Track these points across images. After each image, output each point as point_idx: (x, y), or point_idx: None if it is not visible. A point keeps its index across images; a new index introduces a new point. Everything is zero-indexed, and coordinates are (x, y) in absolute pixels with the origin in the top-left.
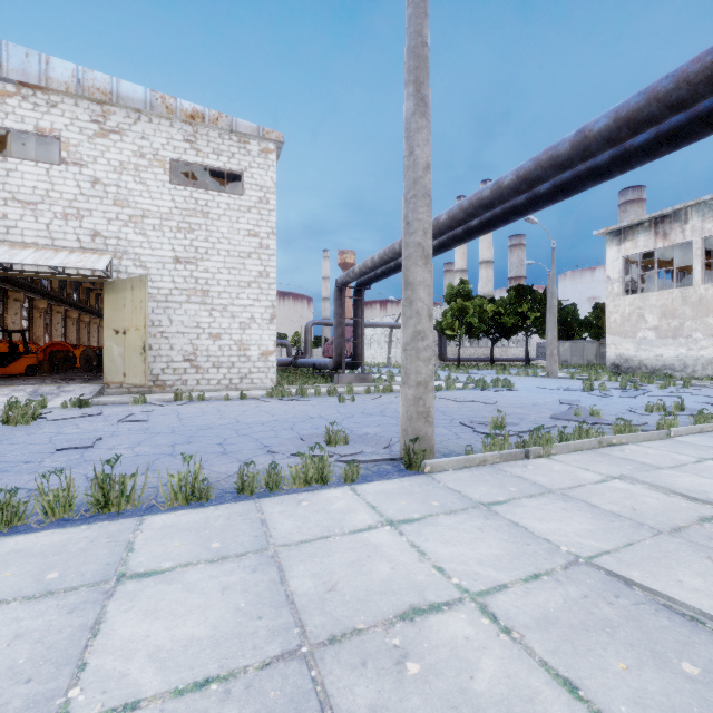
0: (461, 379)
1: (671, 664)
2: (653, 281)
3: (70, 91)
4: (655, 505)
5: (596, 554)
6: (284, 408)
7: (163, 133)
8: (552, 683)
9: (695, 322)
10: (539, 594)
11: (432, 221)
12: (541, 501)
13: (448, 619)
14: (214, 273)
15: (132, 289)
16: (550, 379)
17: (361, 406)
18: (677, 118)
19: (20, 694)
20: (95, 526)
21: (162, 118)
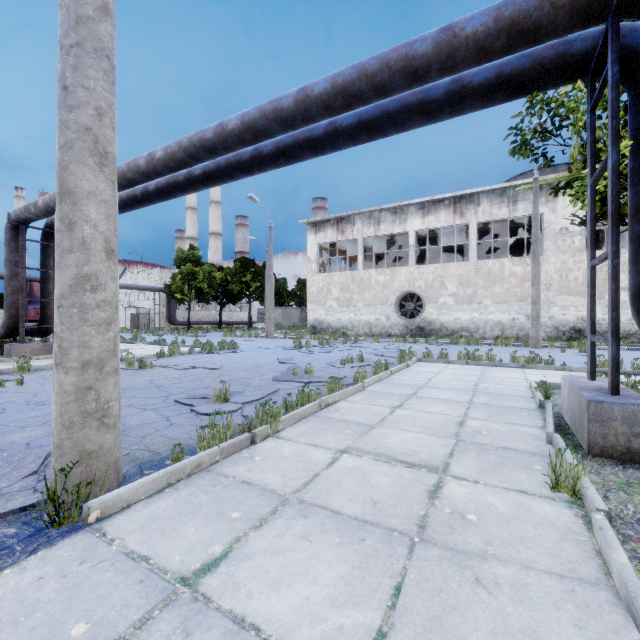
0: (189, 342)
1: None
2: (335, 265)
3: None
4: (388, 486)
5: None
6: None
7: None
8: None
9: (359, 296)
10: None
11: (146, 155)
12: (276, 531)
13: None
14: None
15: None
16: (269, 339)
17: (33, 389)
18: (374, 110)
19: None
20: None
21: None
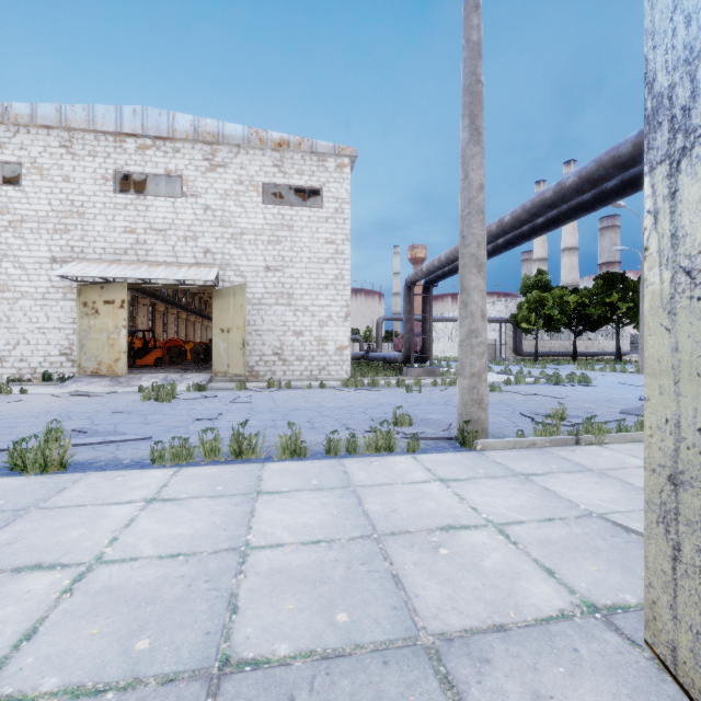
0: (535, 374)
1: (634, 572)
2: None
3: (189, 138)
4: None
5: (610, 512)
6: (358, 396)
7: (257, 161)
8: (537, 569)
9: None
10: (548, 529)
11: (496, 221)
12: (577, 476)
13: (473, 534)
14: (297, 278)
15: (234, 295)
16: (641, 375)
17: (427, 396)
18: None
19: (223, 534)
20: (235, 466)
21: (256, 149)
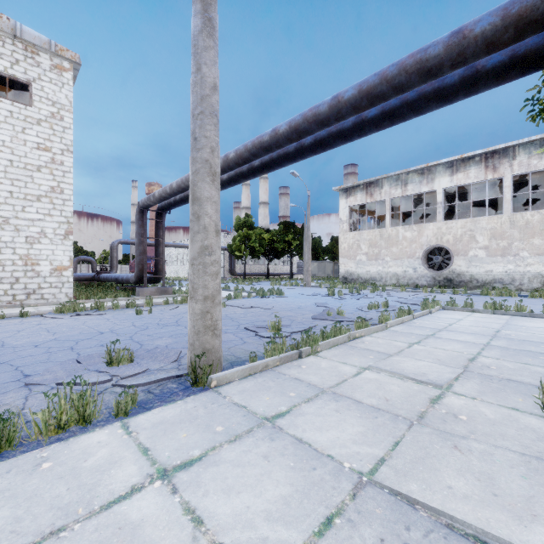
0: (246, 289)
1: None
2: (364, 224)
3: None
4: (399, 392)
5: (374, 465)
6: (72, 324)
7: None
8: None
9: (387, 250)
10: None
11: (223, 156)
12: (318, 405)
13: None
14: None
15: None
16: (307, 287)
17: (158, 317)
18: (395, 102)
19: None
20: None
21: None
